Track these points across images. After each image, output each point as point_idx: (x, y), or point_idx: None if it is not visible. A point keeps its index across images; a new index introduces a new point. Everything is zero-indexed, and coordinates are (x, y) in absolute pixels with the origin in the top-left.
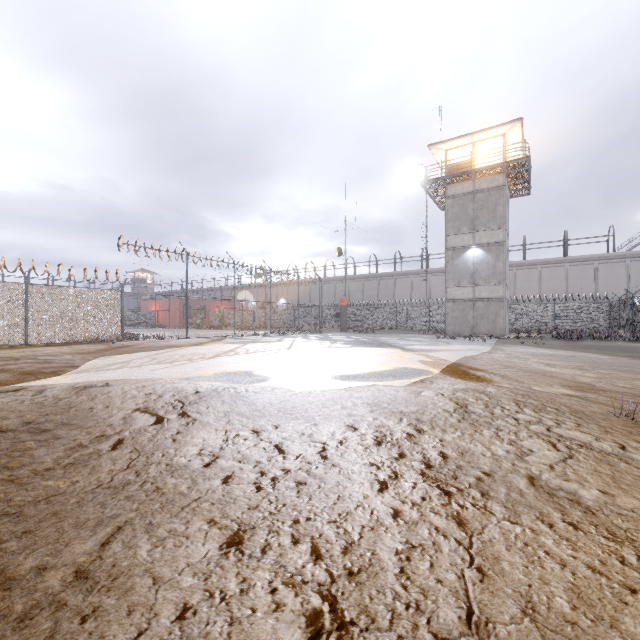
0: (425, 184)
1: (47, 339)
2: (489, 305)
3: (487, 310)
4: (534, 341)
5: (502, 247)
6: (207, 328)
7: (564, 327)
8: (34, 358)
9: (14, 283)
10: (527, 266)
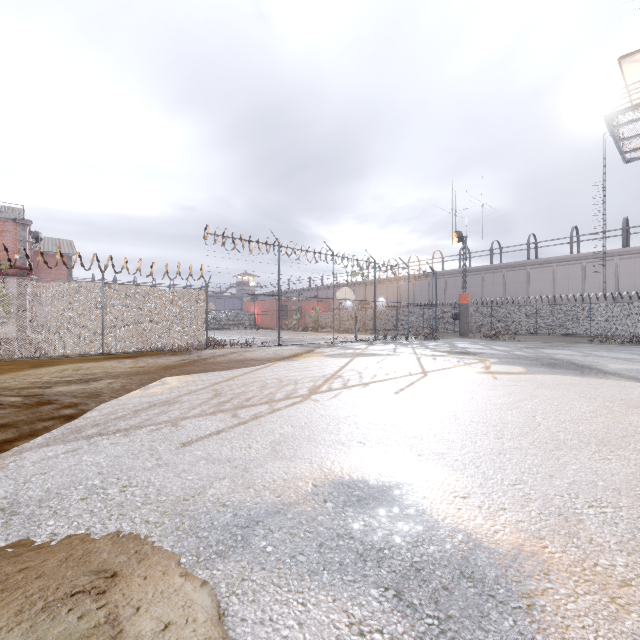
0: (612, 119)
1: (125, 347)
2: None
3: None
4: None
5: None
6: (303, 330)
7: None
8: (30, 394)
9: (90, 282)
10: None
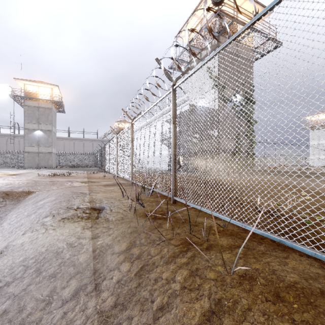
0: (12, 96)
1: None
2: (45, 155)
3: (45, 157)
4: (60, 168)
5: (51, 132)
6: None
7: (80, 164)
8: None
9: None
10: (69, 139)
